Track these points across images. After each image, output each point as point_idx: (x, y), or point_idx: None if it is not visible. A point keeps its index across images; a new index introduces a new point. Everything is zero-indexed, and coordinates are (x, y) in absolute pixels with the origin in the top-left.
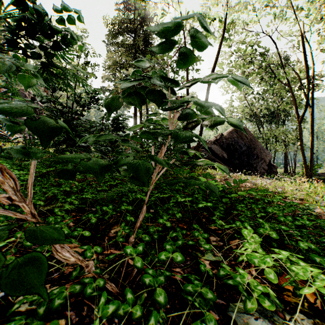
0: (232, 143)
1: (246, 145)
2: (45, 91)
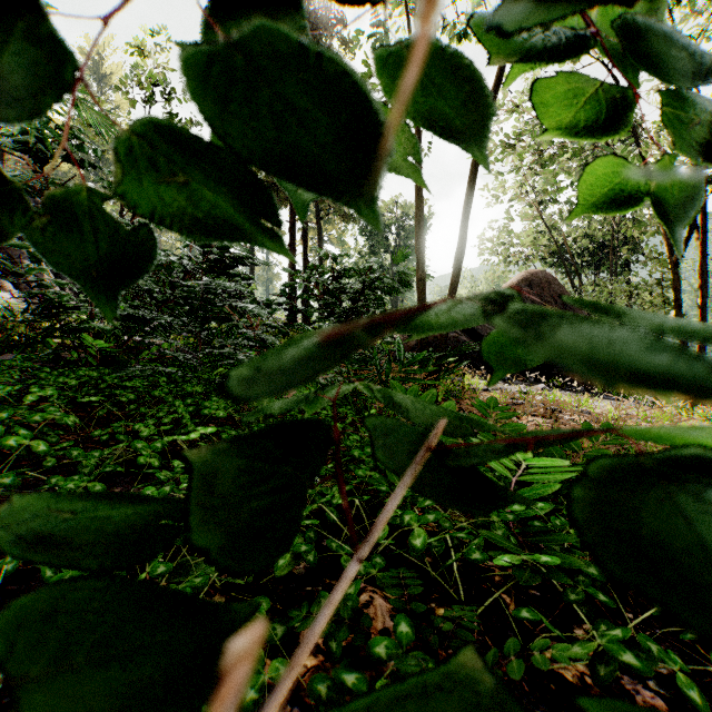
0: None
1: None
2: (29, 165)
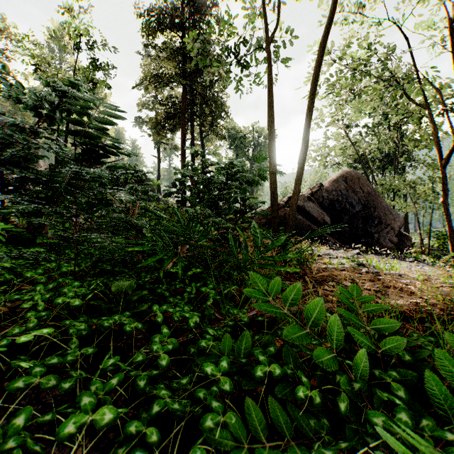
0: (339, 199)
1: (361, 202)
2: None
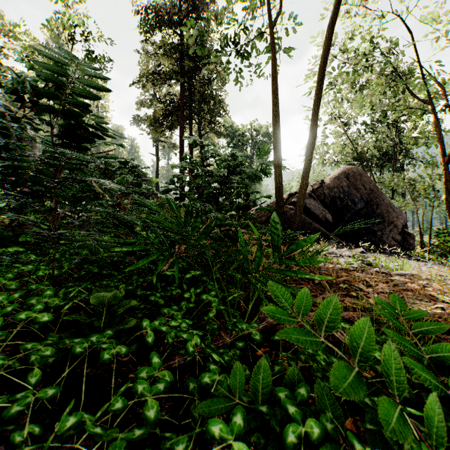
0: (340, 196)
1: (363, 199)
2: None
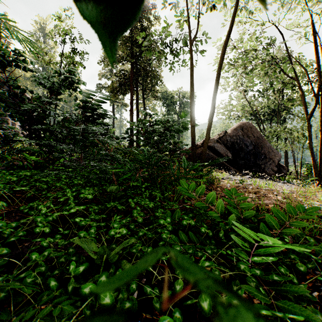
0: (237, 141)
1: (253, 144)
2: None
